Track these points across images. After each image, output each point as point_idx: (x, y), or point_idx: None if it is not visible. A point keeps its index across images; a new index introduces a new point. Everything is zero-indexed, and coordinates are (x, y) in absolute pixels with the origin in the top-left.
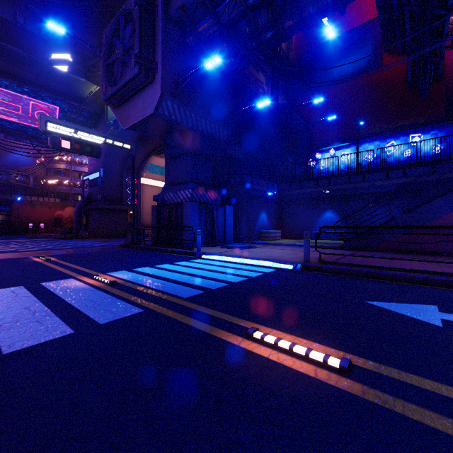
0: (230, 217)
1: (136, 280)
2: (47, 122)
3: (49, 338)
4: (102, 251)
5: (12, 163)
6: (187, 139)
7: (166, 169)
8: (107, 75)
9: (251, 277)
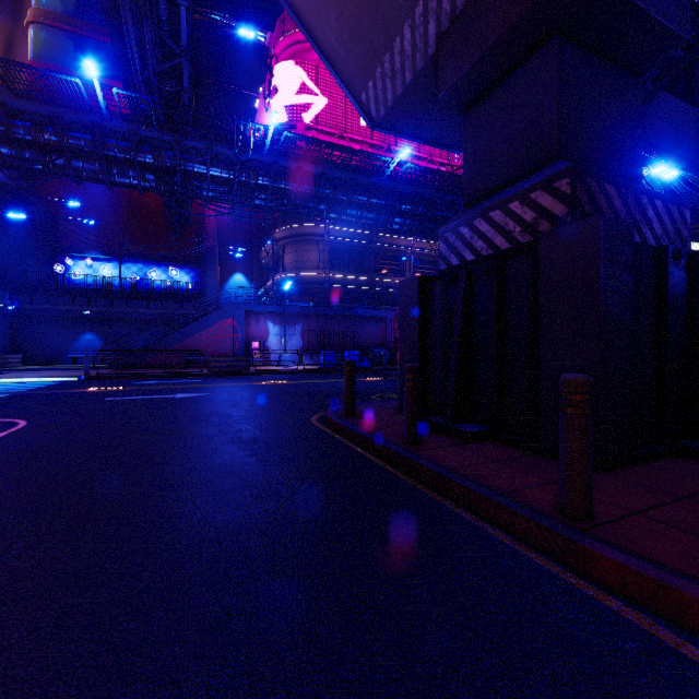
0: None
1: None
2: None
3: None
4: None
5: None
6: None
7: None
8: None
9: (51, 385)
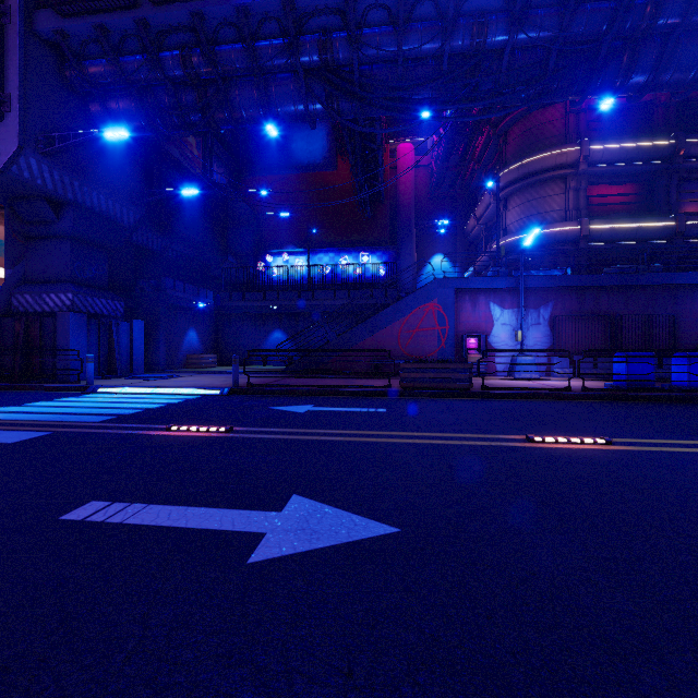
0: (140, 336)
1: (11, 418)
2: None
3: None
4: None
5: None
6: (65, 216)
7: (9, 250)
8: None
9: (172, 403)
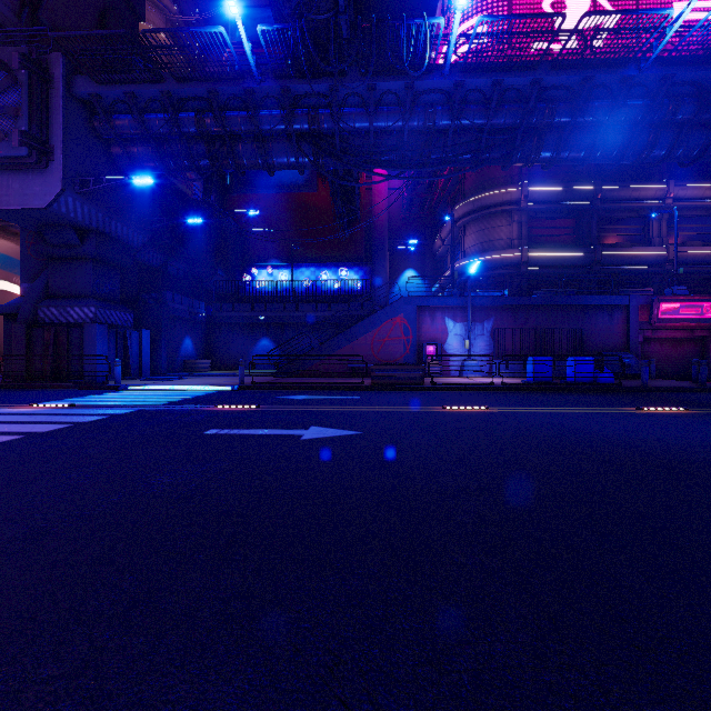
0: (147, 344)
1: (92, 404)
2: None
3: (100, 418)
4: None
5: None
6: (88, 242)
7: (24, 266)
8: None
9: (199, 395)
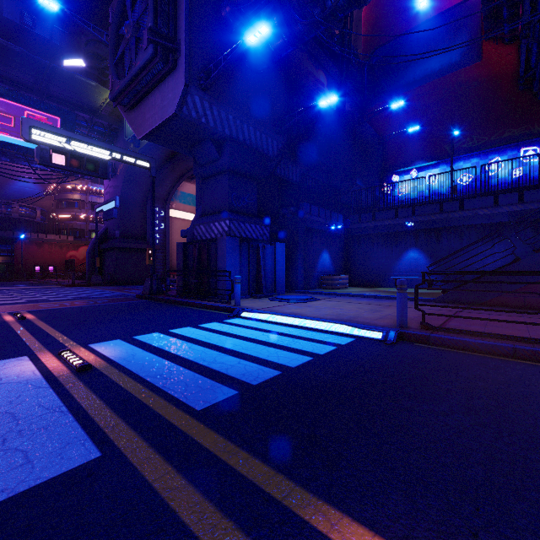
0: (281, 258)
1: (128, 361)
2: (31, 129)
3: None
4: (108, 304)
5: (16, 194)
6: (224, 152)
7: (198, 196)
8: (116, 66)
9: (318, 356)
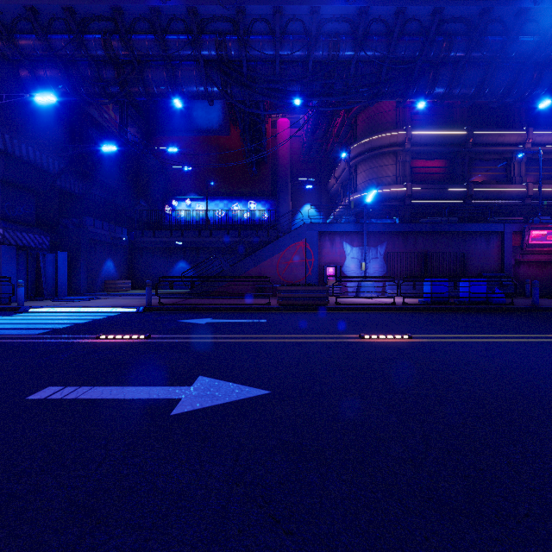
0: (64, 265)
1: None
2: None
3: None
4: None
5: None
6: None
7: None
8: None
9: (97, 319)
